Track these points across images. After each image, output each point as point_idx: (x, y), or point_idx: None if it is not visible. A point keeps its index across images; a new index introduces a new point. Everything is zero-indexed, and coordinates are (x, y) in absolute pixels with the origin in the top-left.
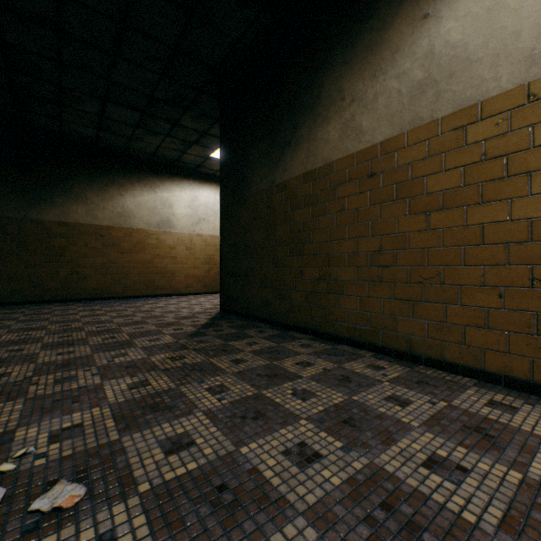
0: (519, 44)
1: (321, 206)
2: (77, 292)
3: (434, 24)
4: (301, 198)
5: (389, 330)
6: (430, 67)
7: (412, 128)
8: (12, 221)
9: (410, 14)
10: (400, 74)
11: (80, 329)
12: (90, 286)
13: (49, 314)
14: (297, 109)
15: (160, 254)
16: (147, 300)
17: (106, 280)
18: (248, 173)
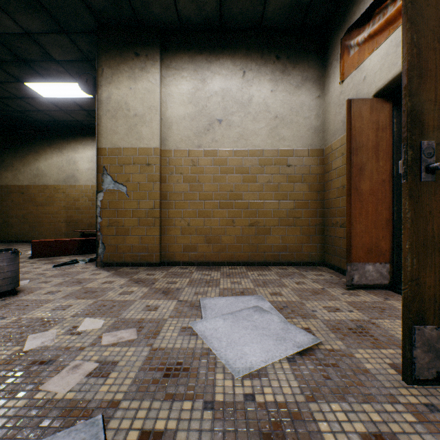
0: (54, 177)
1: (5, 198)
2: None
3: (39, 163)
4: None
5: (28, 235)
6: (38, 172)
7: (34, 185)
8: None
9: (34, 156)
10: (31, 170)
11: None
12: None
13: None
14: None
15: None
16: None
17: None
18: None
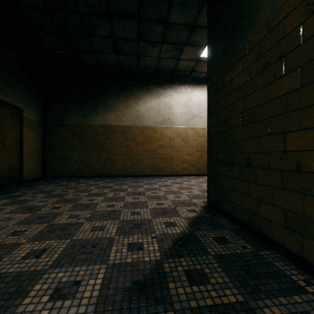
0: None
1: None
2: (110, 171)
3: None
4: None
5: None
6: None
7: None
8: (77, 127)
9: None
10: None
11: (54, 217)
12: (117, 167)
13: (75, 189)
14: None
15: (162, 144)
16: (151, 179)
17: (127, 163)
18: None
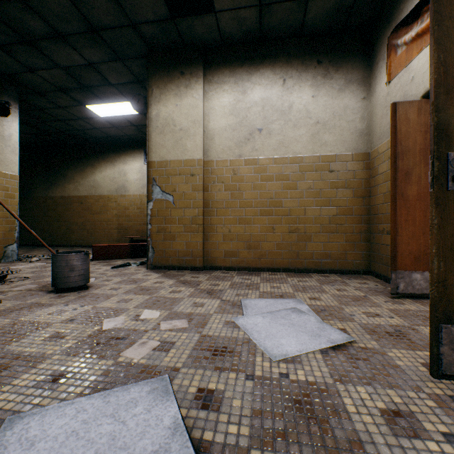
0: (107, 188)
1: (68, 208)
2: None
3: (95, 175)
4: (60, 203)
5: (86, 241)
6: (95, 183)
7: (91, 195)
8: None
9: (91, 169)
10: (89, 182)
11: None
12: None
13: None
14: (59, 174)
15: None
16: None
17: None
18: (34, 188)
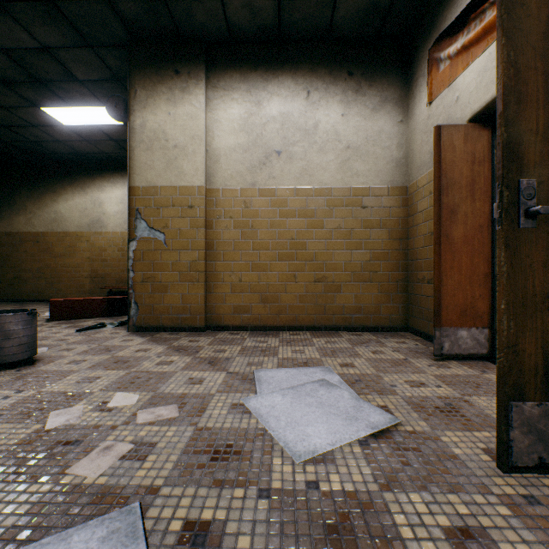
0: (76, 222)
1: (17, 248)
2: None
3: (58, 204)
4: (5, 242)
5: (45, 293)
6: (57, 216)
7: (52, 231)
8: None
9: (52, 197)
10: (48, 213)
11: None
12: None
13: None
14: (3, 202)
15: None
16: None
17: None
18: None
